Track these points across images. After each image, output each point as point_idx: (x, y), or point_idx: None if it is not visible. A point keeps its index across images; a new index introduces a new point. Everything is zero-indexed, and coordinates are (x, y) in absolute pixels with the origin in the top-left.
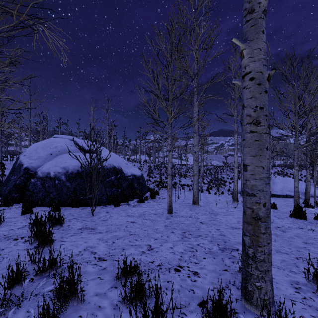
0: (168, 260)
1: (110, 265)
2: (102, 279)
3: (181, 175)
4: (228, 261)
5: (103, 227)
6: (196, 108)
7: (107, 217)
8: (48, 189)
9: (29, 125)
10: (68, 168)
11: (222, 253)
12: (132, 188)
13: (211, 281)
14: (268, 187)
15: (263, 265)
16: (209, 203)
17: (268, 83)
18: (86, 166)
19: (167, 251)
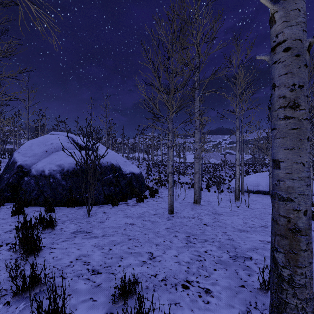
0: (174, 273)
1: (105, 279)
2: (94, 301)
3: (180, 172)
4: (243, 274)
5: (99, 231)
6: (197, 103)
7: (104, 219)
8: (42, 188)
9: (27, 123)
10: (64, 166)
11: (234, 262)
12: (131, 186)
13: (228, 302)
14: (309, 190)
15: (304, 292)
16: (211, 202)
17: (308, 55)
18: (81, 163)
19: (171, 260)
